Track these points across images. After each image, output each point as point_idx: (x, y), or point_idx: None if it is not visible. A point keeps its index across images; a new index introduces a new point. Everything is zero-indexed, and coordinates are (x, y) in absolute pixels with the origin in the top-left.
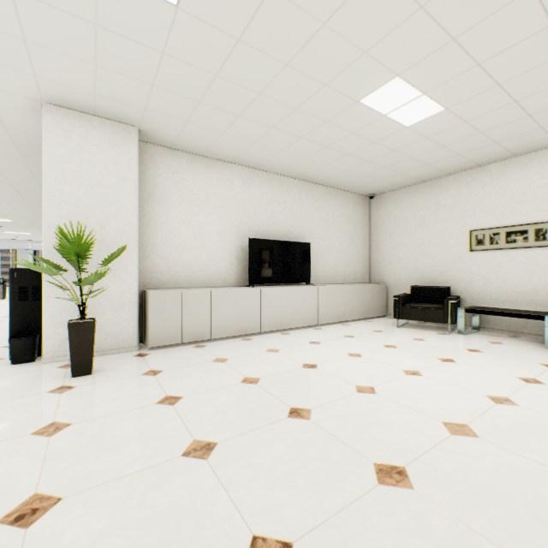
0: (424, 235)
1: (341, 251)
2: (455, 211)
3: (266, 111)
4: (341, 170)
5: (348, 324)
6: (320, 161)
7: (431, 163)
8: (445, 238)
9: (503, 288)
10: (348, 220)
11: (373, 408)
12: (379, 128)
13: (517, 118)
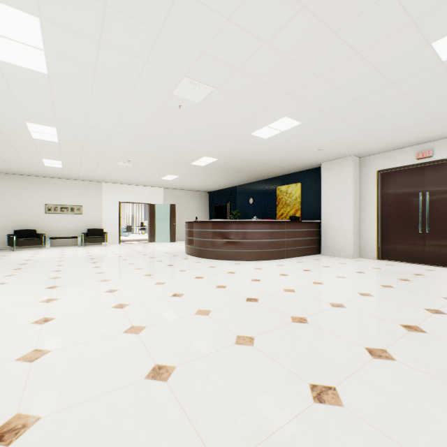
0: (19, 202)
1: None
2: (38, 194)
3: (2, 147)
4: None
5: None
6: None
7: (34, 172)
8: (32, 206)
9: (60, 229)
10: None
11: (72, 258)
12: (36, 163)
13: (76, 174)
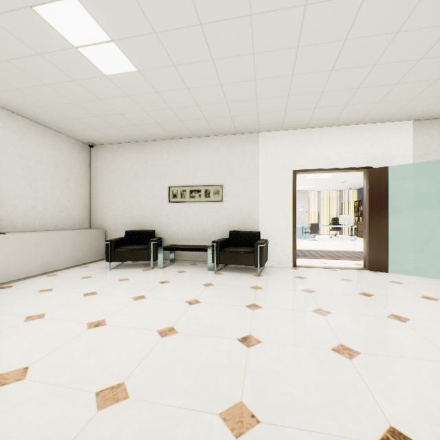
0: (137, 186)
1: (53, 195)
2: (159, 170)
3: None
4: (43, 104)
5: (58, 273)
6: (5, 80)
7: (140, 125)
8: (153, 191)
9: (189, 230)
10: (63, 163)
11: None
12: (75, 62)
13: (192, 105)
